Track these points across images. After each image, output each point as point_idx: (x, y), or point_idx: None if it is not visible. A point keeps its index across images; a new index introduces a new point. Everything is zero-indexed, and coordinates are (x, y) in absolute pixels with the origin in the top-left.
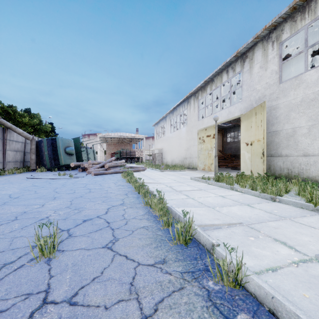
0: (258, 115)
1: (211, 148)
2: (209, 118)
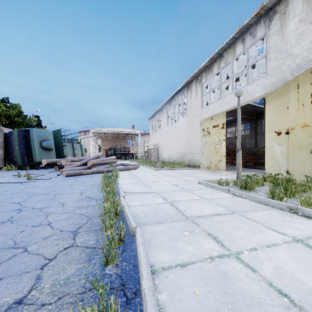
0: (305, 87)
1: (219, 141)
2: (216, 104)
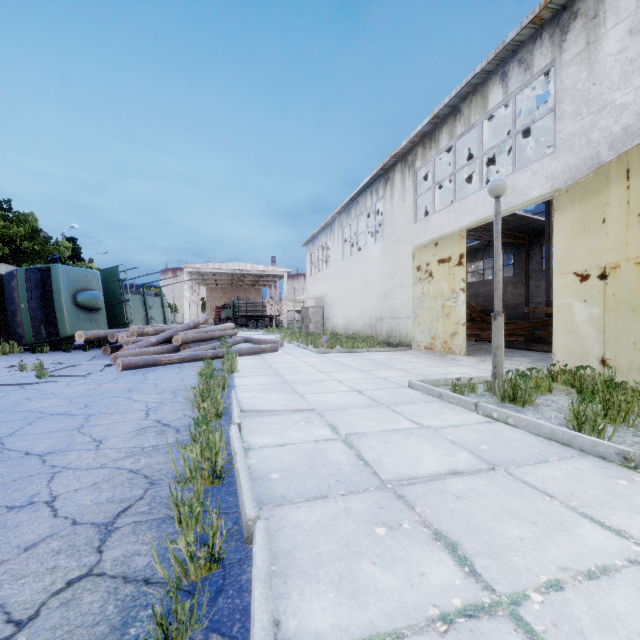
0: None
1: (451, 292)
2: (445, 213)
